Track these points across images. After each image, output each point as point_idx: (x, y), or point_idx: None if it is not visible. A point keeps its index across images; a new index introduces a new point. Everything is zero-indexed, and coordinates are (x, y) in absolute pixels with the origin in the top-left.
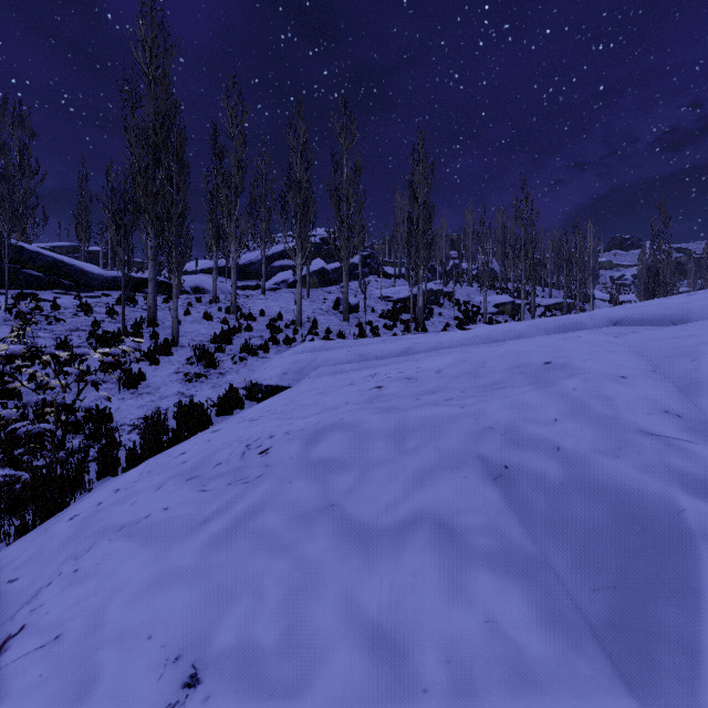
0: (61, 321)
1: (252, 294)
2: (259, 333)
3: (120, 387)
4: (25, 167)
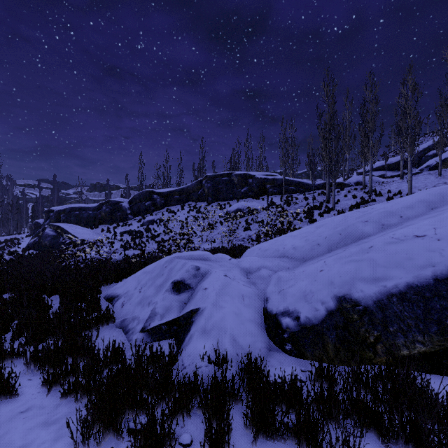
0: (297, 204)
1: (393, 180)
2: (379, 202)
3: (307, 223)
4: (293, 144)
